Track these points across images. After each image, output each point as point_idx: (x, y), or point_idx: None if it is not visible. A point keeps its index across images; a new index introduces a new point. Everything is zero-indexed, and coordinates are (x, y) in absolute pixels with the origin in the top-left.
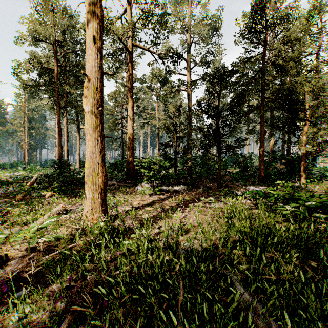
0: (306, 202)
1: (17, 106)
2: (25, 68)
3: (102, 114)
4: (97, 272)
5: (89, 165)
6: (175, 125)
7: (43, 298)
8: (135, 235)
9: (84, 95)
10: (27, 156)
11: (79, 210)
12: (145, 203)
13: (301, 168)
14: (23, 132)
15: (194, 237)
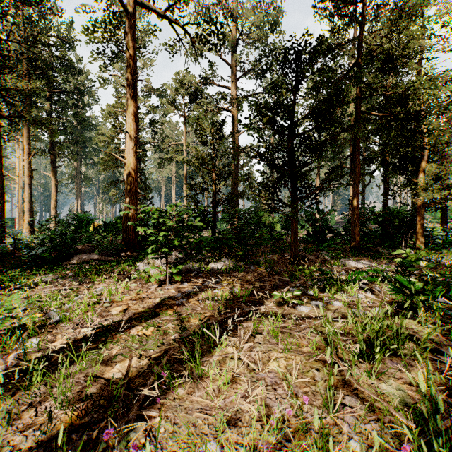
0: None
1: None
2: None
3: None
4: None
5: None
6: (213, 156)
7: None
8: None
9: None
10: None
11: None
12: (141, 309)
13: (417, 228)
14: None
15: None
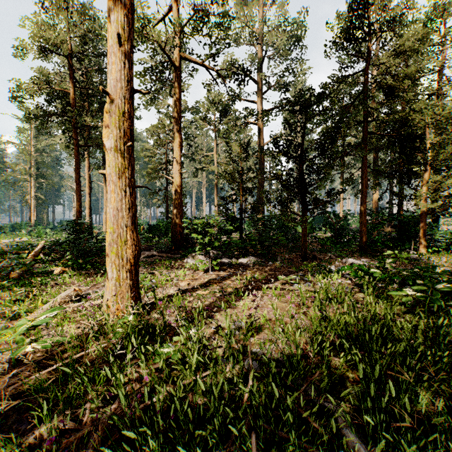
0: (437, 284)
1: (20, 146)
2: (29, 91)
3: (132, 152)
4: (116, 403)
5: (113, 229)
6: (241, 171)
7: (23, 451)
8: (179, 338)
9: (105, 124)
10: (35, 215)
11: (100, 295)
12: (197, 284)
13: (420, 232)
14: (28, 182)
15: (270, 339)
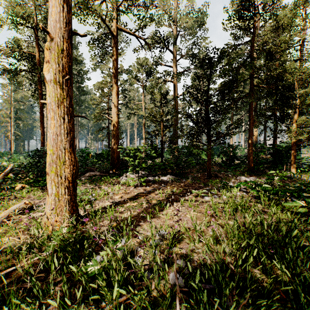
0: None
1: (3, 97)
2: (4, 53)
3: (71, 85)
4: None
5: (52, 151)
6: (162, 113)
7: None
8: (106, 252)
9: (46, 59)
10: (14, 146)
11: None
12: (128, 197)
13: (291, 157)
14: (9, 123)
15: (191, 249)
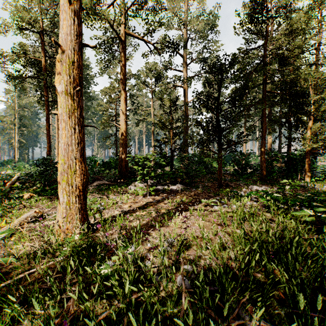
0: None
1: (7, 103)
2: (10, 59)
3: (81, 96)
4: None
5: (64, 161)
6: (171, 120)
7: None
8: (117, 257)
9: (57, 71)
10: (18, 154)
11: None
12: (137, 206)
13: (305, 166)
14: (13, 130)
15: (199, 255)
